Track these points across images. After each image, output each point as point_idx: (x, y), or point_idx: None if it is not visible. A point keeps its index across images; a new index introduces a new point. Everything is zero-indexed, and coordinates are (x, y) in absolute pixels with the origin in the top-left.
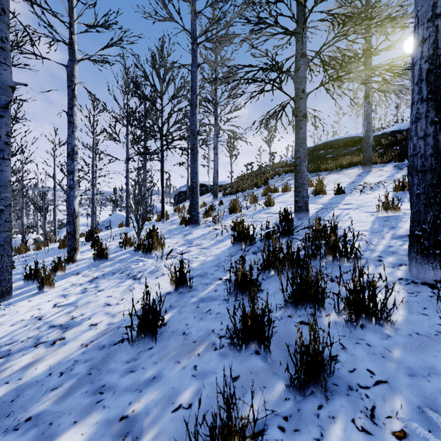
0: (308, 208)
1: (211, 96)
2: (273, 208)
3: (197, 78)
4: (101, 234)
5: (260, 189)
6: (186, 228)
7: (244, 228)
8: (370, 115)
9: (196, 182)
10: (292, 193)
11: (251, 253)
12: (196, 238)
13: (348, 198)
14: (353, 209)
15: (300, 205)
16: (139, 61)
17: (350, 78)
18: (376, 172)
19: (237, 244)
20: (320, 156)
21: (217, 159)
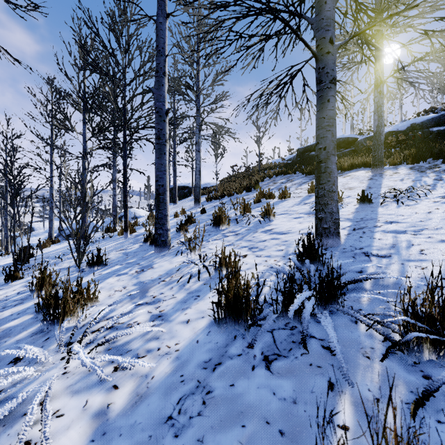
0: (339, 230)
1: (191, 79)
2: (274, 223)
3: (165, 33)
4: (47, 250)
5: (251, 194)
6: (150, 252)
7: (240, 286)
8: (382, 107)
9: (164, 186)
10: (293, 200)
11: (259, 359)
12: (155, 281)
13: (384, 212)
14: (411, 234)
15: (327, 226)
16: (90, 18)
17: (414, 16)
18: (392, 175)
19: (226, 321)
20: (312, 158)
21: (199, 157)
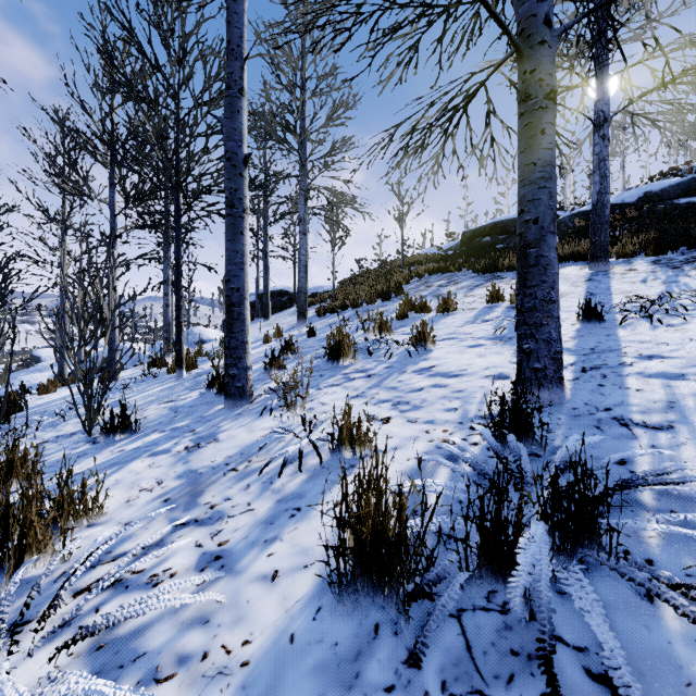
0: (561, 374)
1: (292, 113)
2: (434, 355)
3: (243, 19)
4: (48, 399)
5: (390, 304)
6: (216, 407)
7: (386, 507)
8: (606, 161)
9: (241, 290)
10: (462, 314)
11: None
12: (218, 469)
13: (630, 337)
14: None
15: (541, 366)
16: (116, 2)
17: None
18: (626, 274)
19: (355, 587)
20: (485, 247)
21: (305, 243)
